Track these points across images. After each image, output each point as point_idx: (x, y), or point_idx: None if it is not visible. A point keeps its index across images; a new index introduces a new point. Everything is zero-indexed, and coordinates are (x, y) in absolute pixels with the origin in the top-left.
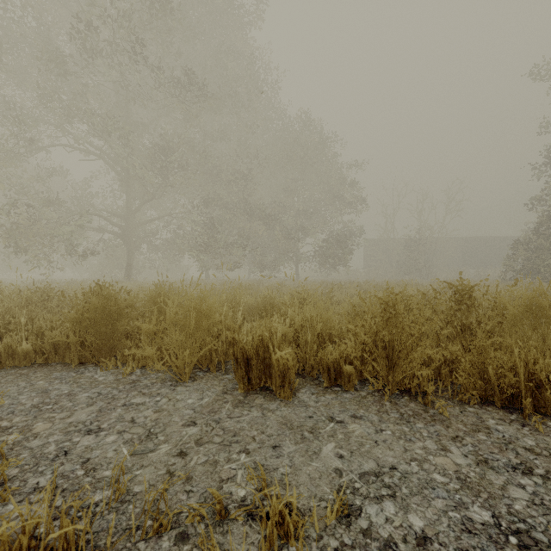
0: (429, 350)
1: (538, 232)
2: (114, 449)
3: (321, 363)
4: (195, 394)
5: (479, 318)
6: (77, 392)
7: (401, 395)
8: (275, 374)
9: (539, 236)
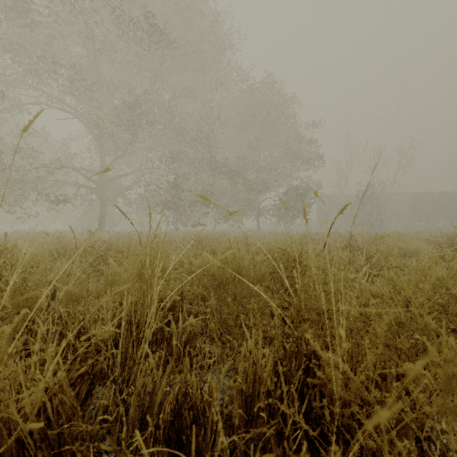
0: None
1: None
2: None
3: None
4: None
5: None
6: None
7: None
8: None
9: None
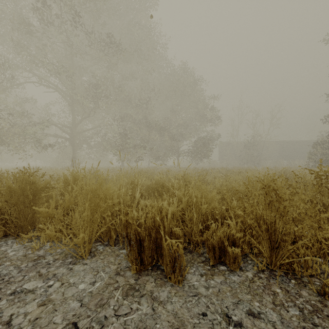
0: None
1: None
2: None
3: (207, 243)
4: (88, 276)
5: None
6: None
7: (287, 277)
8: (165, 257)
9: None
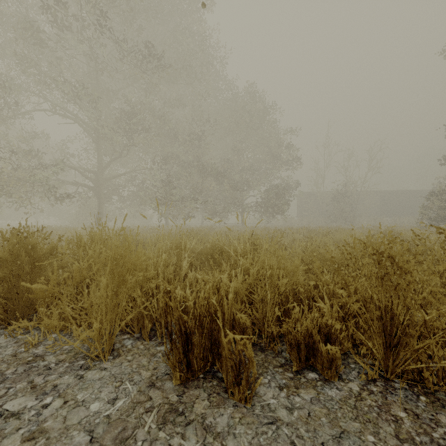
0: None
1: None
2: None
3: (289, 337)
4: (107, 389)
5: None
6: None
7: (413, 392)
8: (224, 360)
9: None
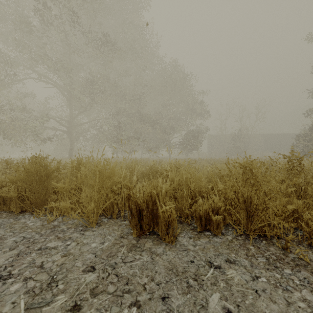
0: (290, 205)
1: (311, 129)
2: (12, 302)
3: (195, 213)
4: (98, 238)
5: (308, 179)
6: (7, 236)
7: (259, 239)
8: (160, 223)
9: (312, 132)
